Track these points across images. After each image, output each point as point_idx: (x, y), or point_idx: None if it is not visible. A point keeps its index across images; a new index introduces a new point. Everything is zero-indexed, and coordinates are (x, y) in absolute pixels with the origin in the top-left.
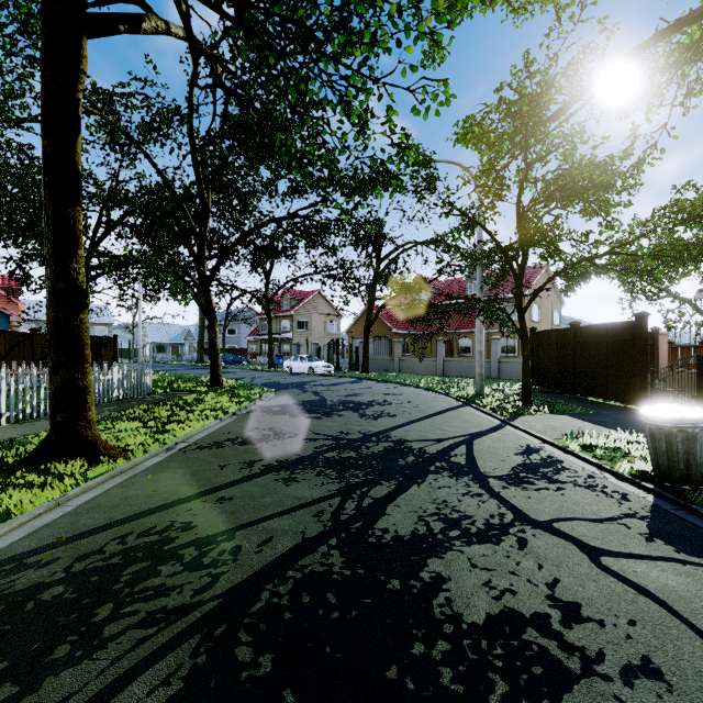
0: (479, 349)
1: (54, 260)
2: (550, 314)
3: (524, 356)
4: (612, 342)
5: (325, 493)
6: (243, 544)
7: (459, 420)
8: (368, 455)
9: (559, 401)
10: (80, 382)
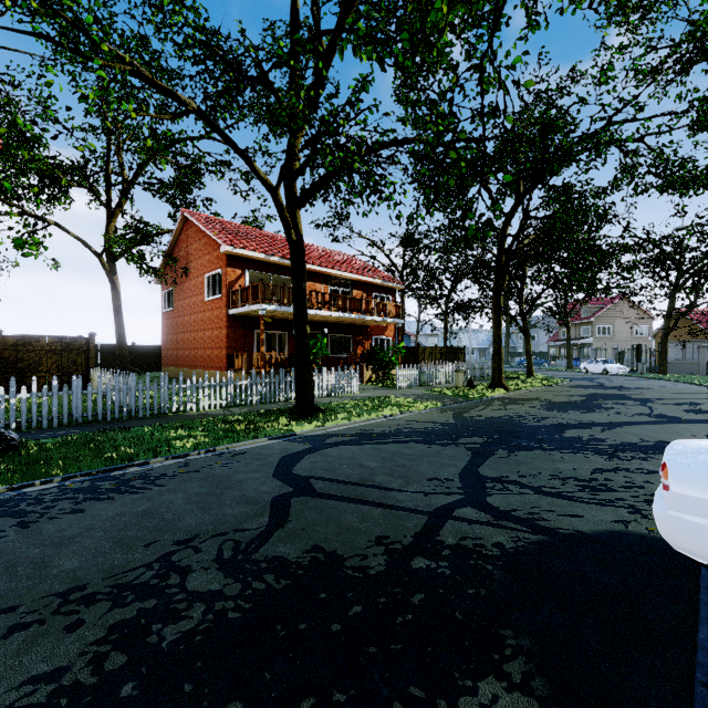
0: None
1: (495, 332)
2: None
3: None
4: None
5: (581, 399)
6: (556, 400)
7: (683, 396)
8: (605, 397)
9: None
10: (501, 366)
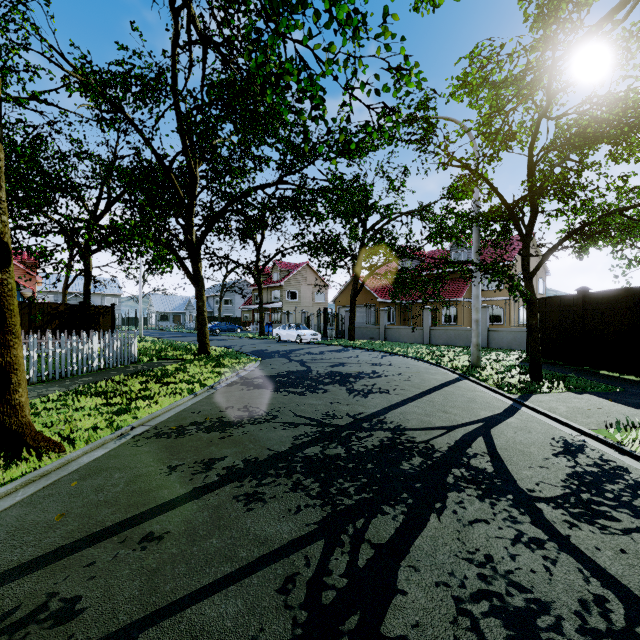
0: (475, 318)
1: None
2: (535, 283)
3: (532, 325)
4: (634, 309)
5: (301, 531)
6: None
7: (462, 398)
8: (360, 452)
9: (570, 375)
10: (0, 358)
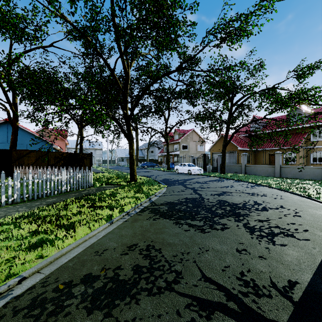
0: None
1: None
2: None
3: None
4: None
5: None
6: None
7: None
8: None
9: None
10: None
